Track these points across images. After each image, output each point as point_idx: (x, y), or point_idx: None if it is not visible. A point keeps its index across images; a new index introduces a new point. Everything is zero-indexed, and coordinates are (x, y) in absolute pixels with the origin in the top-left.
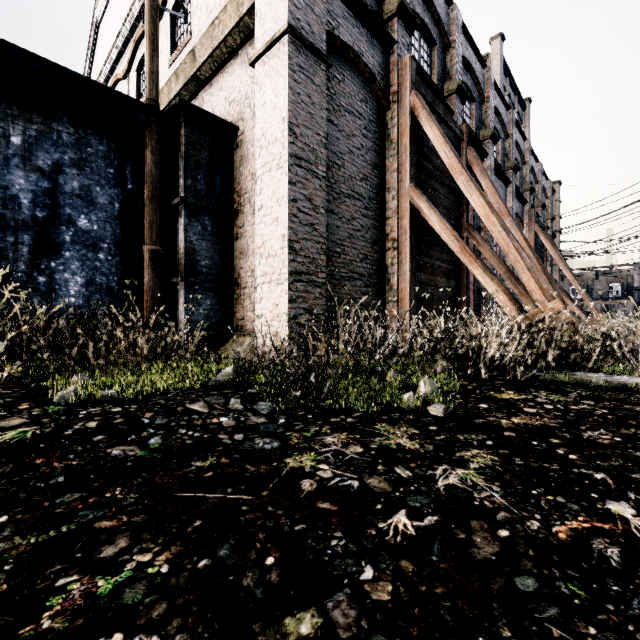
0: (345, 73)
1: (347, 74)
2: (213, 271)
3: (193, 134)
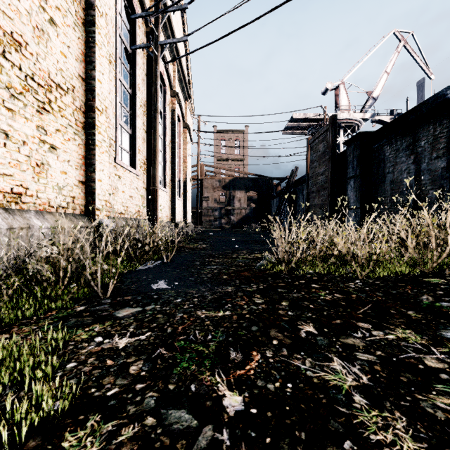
0: None
1: None
2: None
3: None
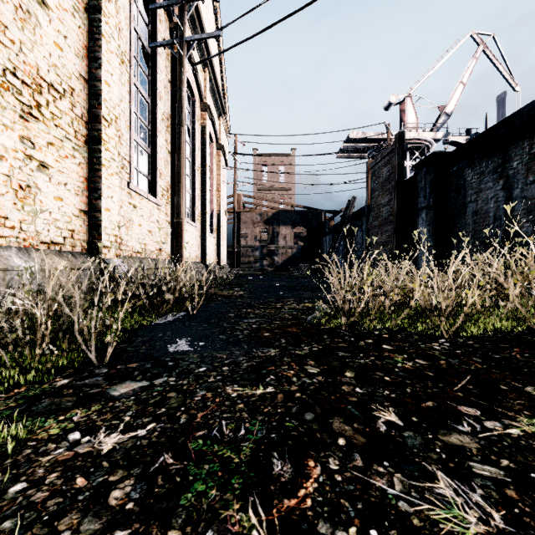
0: None
1: None
2: None
3: None
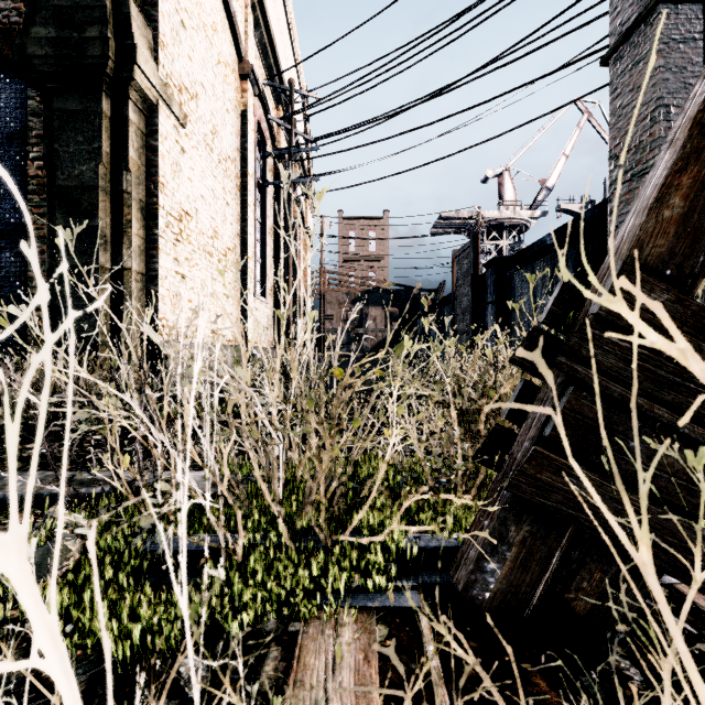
0: None
1: None
2: None
3: None
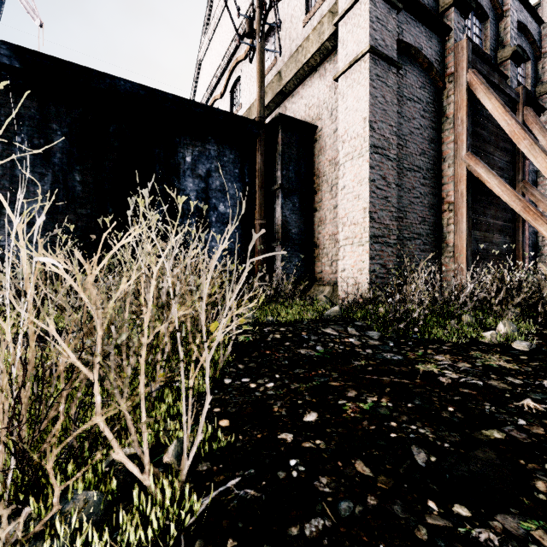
0: (407, 68)
1: (408, 68)
2: (299, 237)
3: (287, 137)
